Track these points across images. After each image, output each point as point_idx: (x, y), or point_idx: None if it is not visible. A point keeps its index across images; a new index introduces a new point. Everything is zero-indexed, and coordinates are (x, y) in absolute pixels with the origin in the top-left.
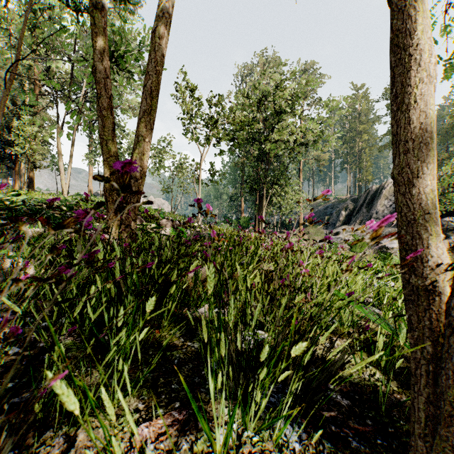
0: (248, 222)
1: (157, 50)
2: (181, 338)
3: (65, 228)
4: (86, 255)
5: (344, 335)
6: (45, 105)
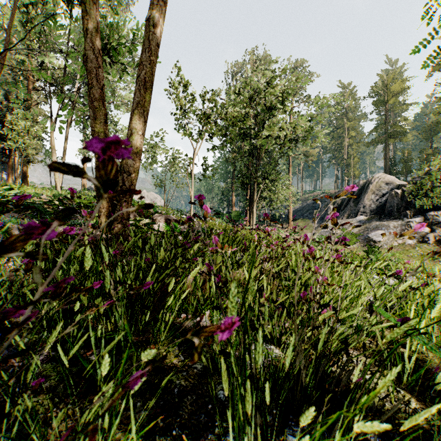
0: (239, 216)
1: (150, 39)
2: (181, 355)
3: (7, 251)
4: (49, 286)
5: (360, 347)
6: (39, 100)
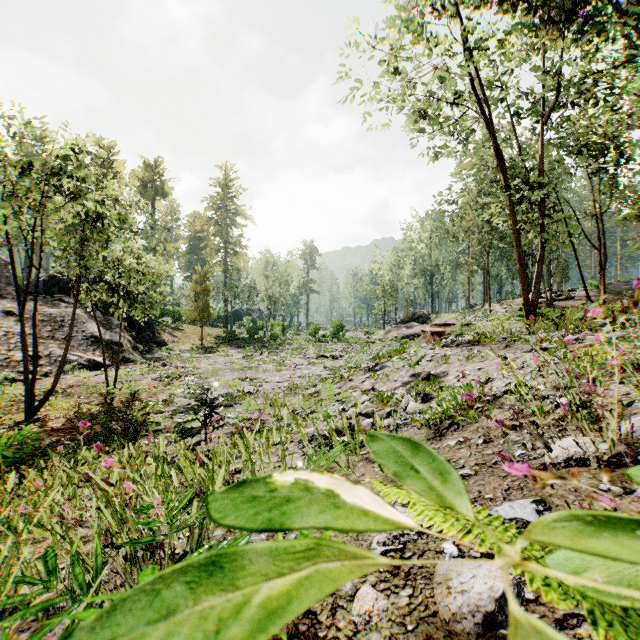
0: None
1: None
2: None
3: None
4: None
5: None
6: None
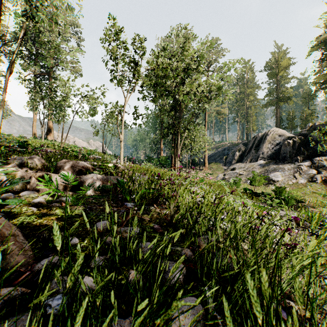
0: (166, 160)
1: None
2: None
3: None
4: None
5: None
6: None
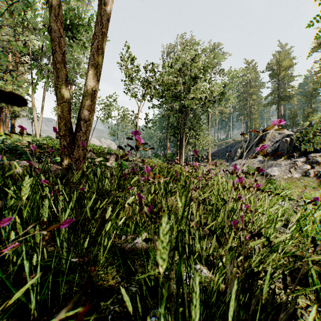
0: (172, 157)
1: (102, 15)
2: (118, 276)
3: None
4: None
5: None
6: (24, 71)
